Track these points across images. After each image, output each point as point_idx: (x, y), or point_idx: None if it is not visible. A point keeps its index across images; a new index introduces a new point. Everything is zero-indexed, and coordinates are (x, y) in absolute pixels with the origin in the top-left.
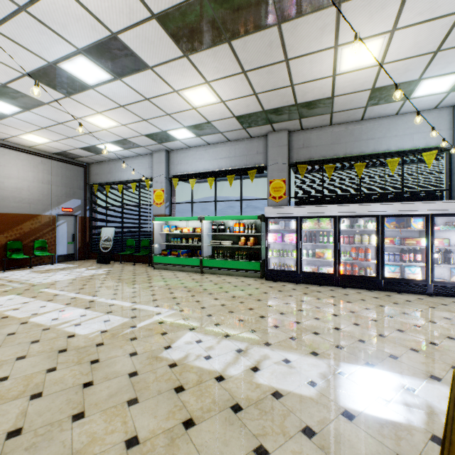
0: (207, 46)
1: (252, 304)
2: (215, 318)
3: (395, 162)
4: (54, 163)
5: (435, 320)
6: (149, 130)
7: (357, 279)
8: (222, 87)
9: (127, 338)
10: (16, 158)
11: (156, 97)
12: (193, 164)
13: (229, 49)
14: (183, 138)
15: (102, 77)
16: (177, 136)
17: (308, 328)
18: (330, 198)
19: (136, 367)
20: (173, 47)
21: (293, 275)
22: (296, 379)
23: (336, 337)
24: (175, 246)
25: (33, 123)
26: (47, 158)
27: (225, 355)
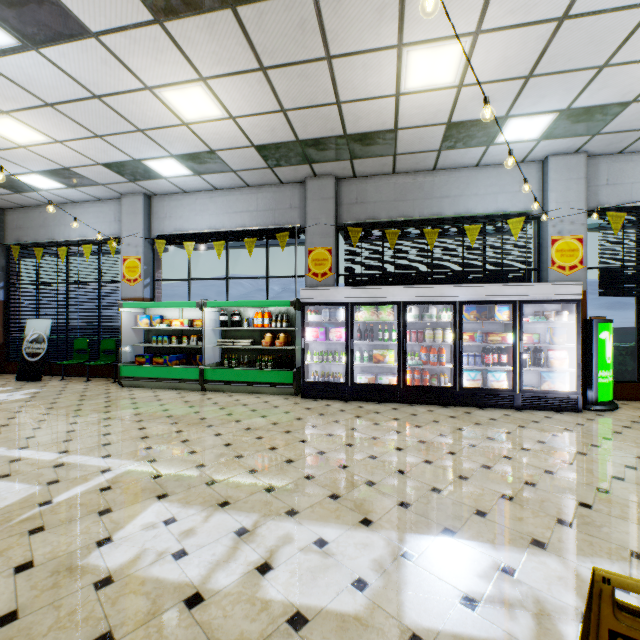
0: (196, 9)
1: (276, 440)
2: (210, 471)
3: (476, 230)
4: None
5: (528, 447)
6: (110, 156)
7: (429, 391)
8: (228, 90)
9: (23, 529)
10: None
11: (114, 96)
12: (190, 219)
13: (234, 21)
14: (173, 176)
15: None
16: (161, 171)
17: (359, 474)
18: (394, 277)
19: (19, 599)
20: (133, 1)
21: (342, 389)
22: (333, 580)
23: (400, 487)
24: (160, 349)
25: None
26: None
27: (213, 546)
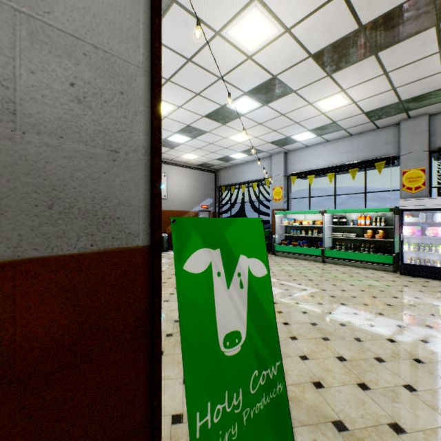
0: (352, 63)
1: (395, 294)
2: (361, 300)
3: None
4: (197, 172)
5: None
6: (275, 138)
7: None
8: (357, 90)
9: (292, 302)
10: (177, 172)
11: (291, 112)
12: (310, 162)
13: (374, 59)
14: (303, 140)
15: (254, 106)
16: (298, 139)
17: None
18: None
19: (312, 320)
20: (319, 72)
21: (439, 272)
22: None
23: None
24: (293, 237)
25: (193, 146)
26: (193, 169)
27: (386, 327)
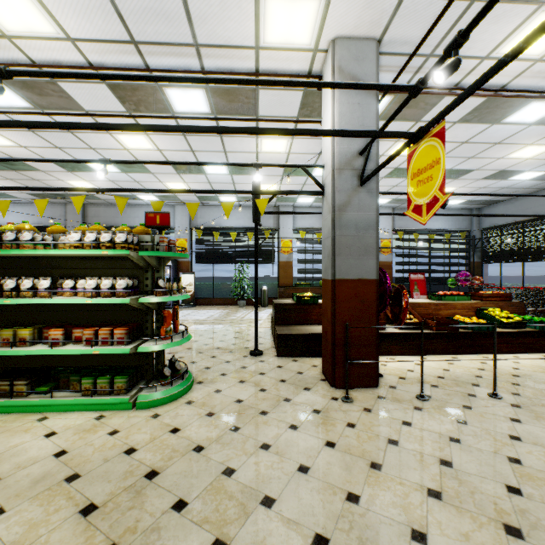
0: None
1: None
2: None
3: None
4: None
5: None
6: None
7: None
8: None
9: None
10: None
11: None
12: (1, 218)
13: None
14: None
15: None
16: None
17: None
18: None
19: None
20: None
21: None
22: None
23: None
24: None
25: None
26: None
27: None
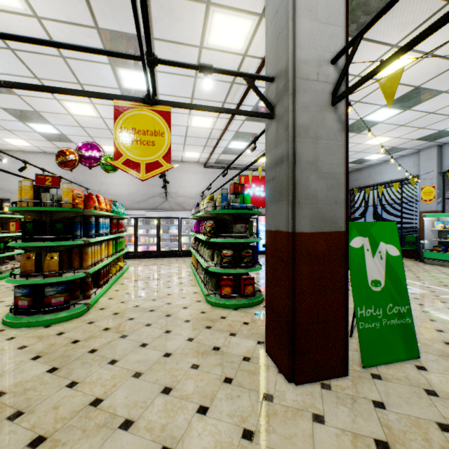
0: None
1: None
2: None
3: None
4: None
5: None
6: (422, 134)
7: None
8: None
9: (436, 300)
10: None
11: (442, 108)
12: None
13: None
14: None
15: (393, 113)
16: None
17: None
18: None
19: None
20: None
21: None
22: None
23: None
24: None
25: None
26: None
27: None
